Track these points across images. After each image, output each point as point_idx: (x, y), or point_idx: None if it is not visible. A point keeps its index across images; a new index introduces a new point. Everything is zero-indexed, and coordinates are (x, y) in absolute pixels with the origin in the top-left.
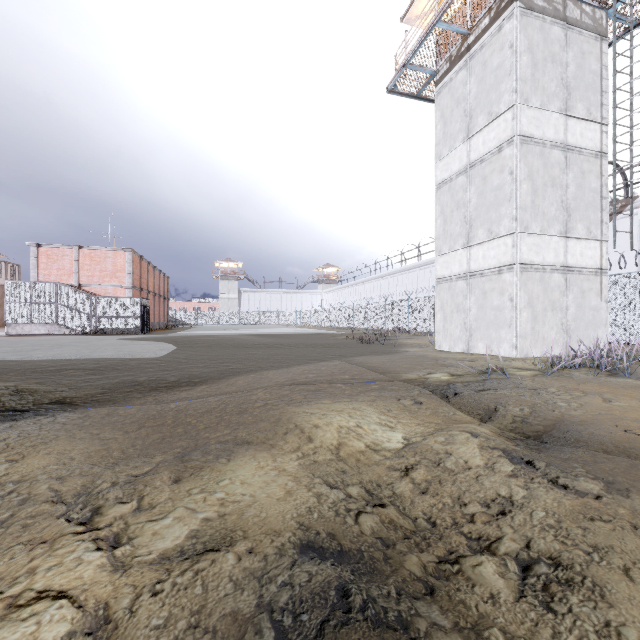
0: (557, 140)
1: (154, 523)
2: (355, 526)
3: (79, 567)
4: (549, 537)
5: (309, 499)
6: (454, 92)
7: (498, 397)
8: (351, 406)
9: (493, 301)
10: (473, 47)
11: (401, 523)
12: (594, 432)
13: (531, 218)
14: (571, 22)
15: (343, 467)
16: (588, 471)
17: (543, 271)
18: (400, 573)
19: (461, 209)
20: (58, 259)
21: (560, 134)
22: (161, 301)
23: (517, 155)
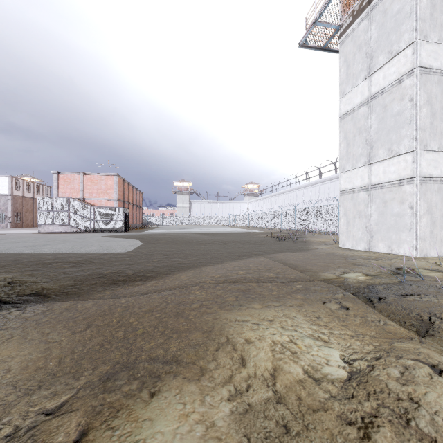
0: None
1: None
2: None
3: None
4: None
5: None
6: (356, 40)
7: (427, 305)
8: (281, 313)
9: (393, 209)
10: None
11: None
12: None
13: (430, 137)
14: None
15: (283, 415)
16: None
17: (441, 183)
18: None
19: (363, 134)
20: (71, 182)
21: None
22: (137, 209)
23: (417, 84)
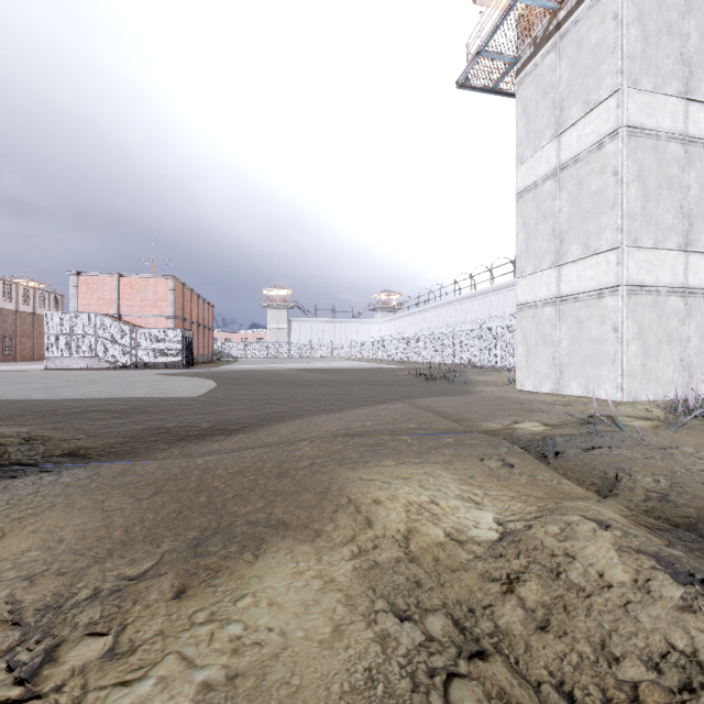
0: (675, 131)
1: (124, 691)
2: None
3: None
4: None
5: (368, 647)
6: (540, 81)
7: (617, 460)
8: (421, 470)
9: (591, 331)
10: (564, 24)
11: (517, 697)
12: None
13: (641, 228)
14: None
15: (416, 573)
16: None
17: (657, 294)
18: None
19: (549, 221)
20: (98, 288)
21: (679, 123)
22: (205, 332)
23: (623, 151)
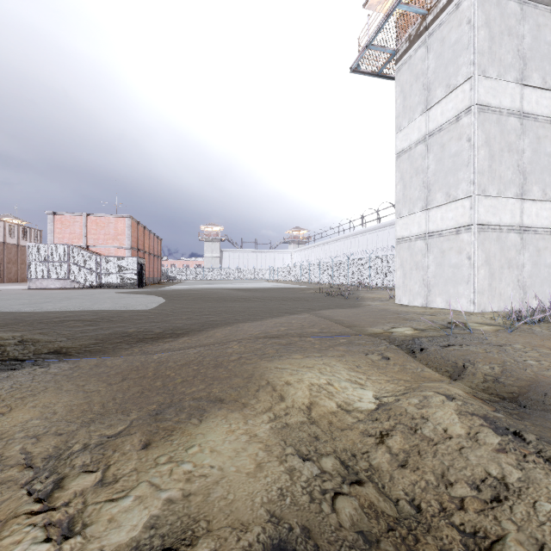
0: (513, 108)
1: (113, 504)
2: (332, 516)
3: None
4: None
5: (281, 476)
6: (413, 68)
7: (465, 354)
8: (321, 362)
9: (451, 259)
10: (431, 26)
11: (382, 507)
12: None
13: (488, 182)
14: None
15: (315, 431)
16: None
17: (500, 231)
18: None
19: (420, 175)
20: (70, 225)
21: (516, 102)
22: (155, 260)
23: (475, 123)
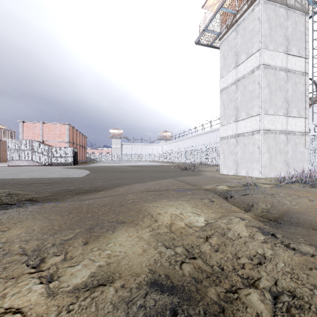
0: (282, 66)
1: (72, 268)
2: (180, 271)
3: (29, 294)
4: (287, 279)
5: (155, 255)
6: (229, 43)
7: (253, 198)
8: (177, 203)
9: (249, 149)
10: (239, 20)
11: (205, 268)
12: (306, 218)
13: (269, 106)
14: (289, 6)
15: (173, 236)
16: (305, 240)
17: (275, 133)
18: (205, 299)
19: (233, 102)
20: (33, 128)
21: (284, 63)
22: (83, 149)
23: (262, 74)
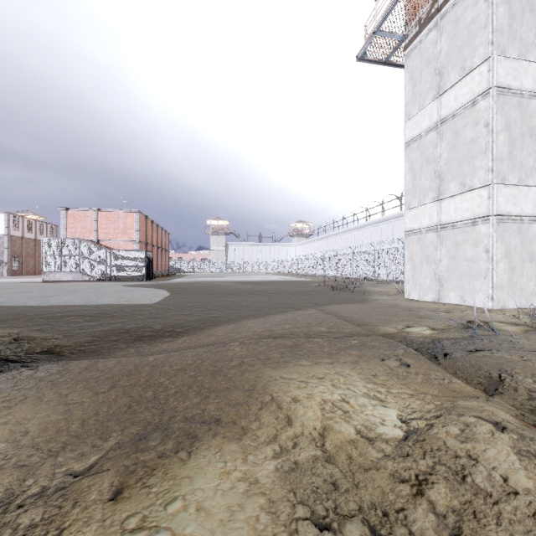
0: (535, 90)
1: None
2: None
3: None
4: None
5: None
6: (424, 53)
7: (498, 362)
8: (333, 370)
9: (466, 252)
10: (444, 7)
11: None
12: None
13: (508, 169)
14: None
15: (332, 473)
16: None
17: (521, 222)
18: None
19: (431, 164)
20: (82, 220)
21: None
22: (163, 253)
23: (493, 107)
